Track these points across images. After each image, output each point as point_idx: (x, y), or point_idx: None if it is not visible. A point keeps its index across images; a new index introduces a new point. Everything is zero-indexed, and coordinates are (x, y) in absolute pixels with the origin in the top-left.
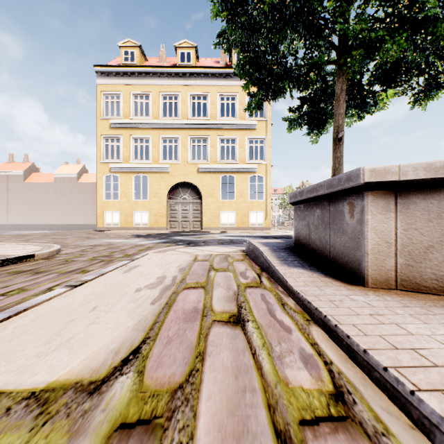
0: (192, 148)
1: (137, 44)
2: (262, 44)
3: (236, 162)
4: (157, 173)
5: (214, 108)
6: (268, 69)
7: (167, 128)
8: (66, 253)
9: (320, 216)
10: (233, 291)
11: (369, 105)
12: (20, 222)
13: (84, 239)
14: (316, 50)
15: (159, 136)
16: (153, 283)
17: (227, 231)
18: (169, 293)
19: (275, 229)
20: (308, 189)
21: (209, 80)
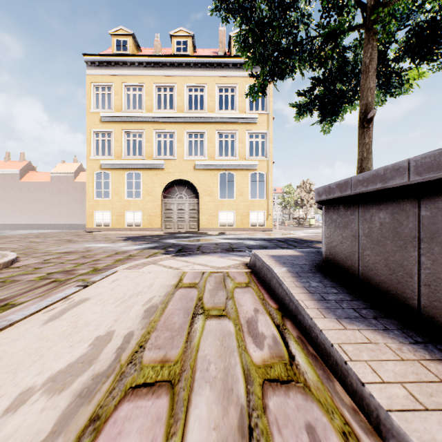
0: (189, 144)
1: (129, 33)
2: (267, 16)
3: (236, 158)
4: (150, 169)
5: (212, 100)
6: (274, 42)
7: (162, 122)
8: (19, 266)
9: (388, 224)
10: (237, 406)
11: (394, 85)
12: (16, 221)
13: (63, 243)
14: (336, 12)
15: (153, 130)
16: (73, 364)
17: (226, 232)
18: (81, 420)
19: (276, 229)
20: (360, 177)
21: (207, 71)
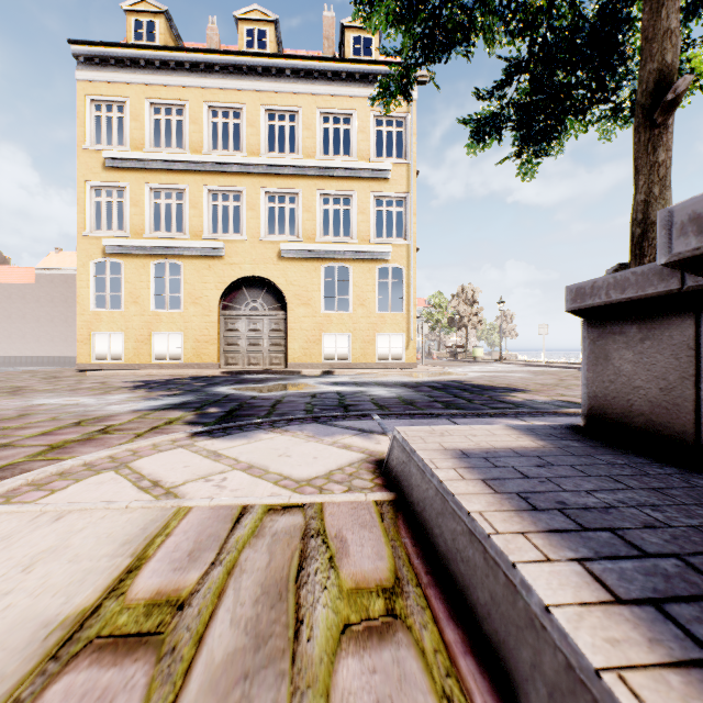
0: (273, 218)
1: (159, 9)
2: None
3: (353, 241)
4: (199, 258)
5: (311, 137)
6: None
7: (219, 172)
8: None
9: None
10: None
11: None
12: None
13: None
14: None
15: (204, 187)
16: None
17: (336, 371)
18: None
19: (422, 366)
20: None
21: (302, 84)
